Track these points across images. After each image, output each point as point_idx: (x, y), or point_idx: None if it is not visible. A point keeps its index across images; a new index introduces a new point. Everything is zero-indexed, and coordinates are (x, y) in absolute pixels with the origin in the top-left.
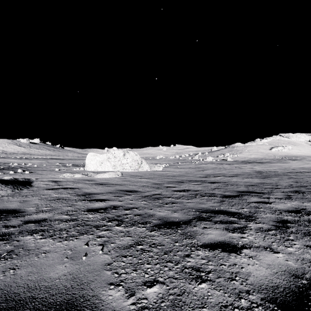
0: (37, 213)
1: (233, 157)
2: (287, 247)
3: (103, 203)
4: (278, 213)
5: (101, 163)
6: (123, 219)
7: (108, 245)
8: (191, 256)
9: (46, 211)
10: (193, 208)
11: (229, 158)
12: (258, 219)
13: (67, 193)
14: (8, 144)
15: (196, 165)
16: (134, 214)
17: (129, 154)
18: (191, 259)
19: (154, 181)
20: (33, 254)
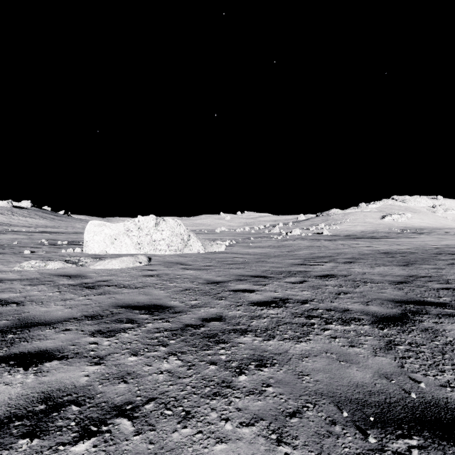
0: None
1: (330, 229)
2: None
3: (27, 378)
4: None
5: (114, 239)
6: None
7: None
8: None
9: None
10: (333, 392)
11: (325, 230)
12: None
13: None
14: None
15: (278, 242)
16: None
17: (167, 223)
18: None
19: (210, 274)
20: None
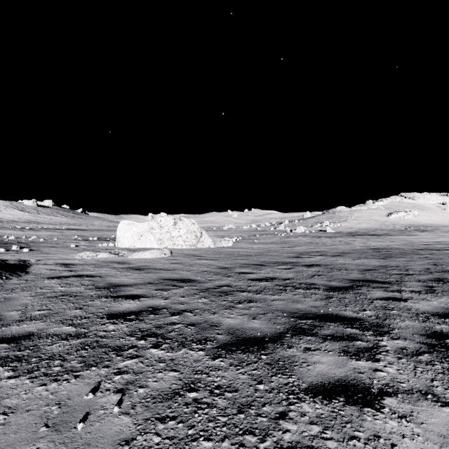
0: (20, 321)
1: (334, 226)
2: None
3: (136, 302)
4: (422, 318)
5: (141, 236)
6: (166, 333)
7: (132, 392)
8: (289, 416)
9: (37, 317)
10: (283, 310)
11: (329, 228)
12: (394, 332)
13: (80, 285)
14: (4, 208)
15: (281, 239)
16: (186, 322)
17: (183, 222)
18: (291, 425)
19: (220, 263)
20: None
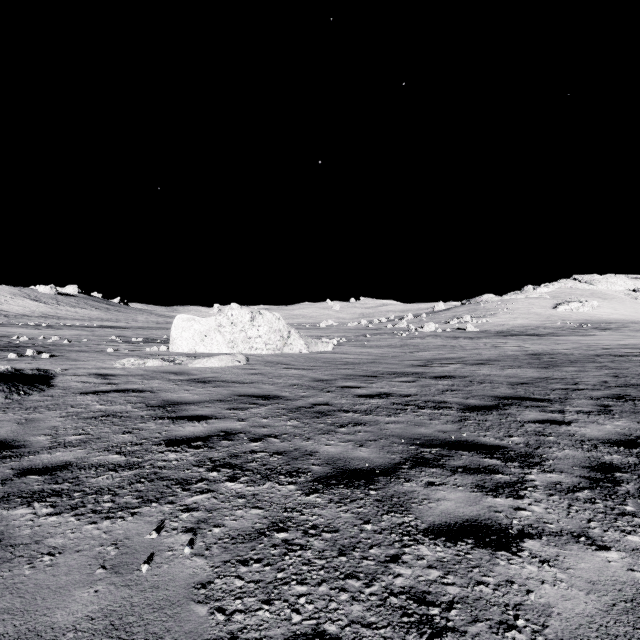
0: (51, 448)
1: (478, 323)
2: (625, 532)
3: (203, 425)
4: (588, 446)
5: (205, 336)
6: (244, 463)
7: (205, 532)
8: (403, 559)
9: (73, 444)
10: (401, 435)
11: (470, 325)
12: (547, 463)
13: (125, 402)
14: (11, 297)
15: (402, 340)
16: (270, 450)
17: (264, 317)
18: (404, 569)
19: (316, 373)
20: (22, 557)
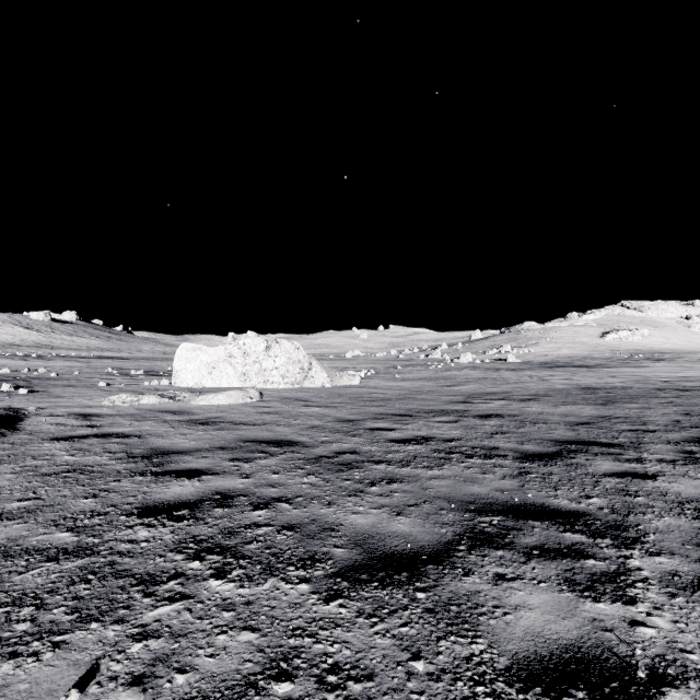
0: None
1: (519, 353)
2: None
3: (195, 483)
4: (691, 511)
5: (213, 368)
6: (241, 545)
7: (161, 684)
8: None
9: (13, 514)
10: (449, 497)
11: (511, 355)
12: (649, 539)
13: (102, 451)
14: None
15: (437, 372)
16: (278, 522)
17: (281, 346)
18: None
19: (341, 412)
20: None
